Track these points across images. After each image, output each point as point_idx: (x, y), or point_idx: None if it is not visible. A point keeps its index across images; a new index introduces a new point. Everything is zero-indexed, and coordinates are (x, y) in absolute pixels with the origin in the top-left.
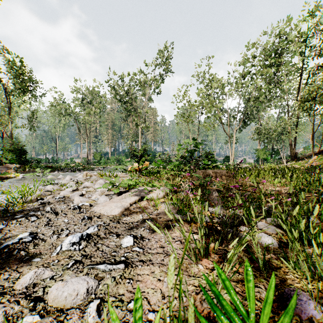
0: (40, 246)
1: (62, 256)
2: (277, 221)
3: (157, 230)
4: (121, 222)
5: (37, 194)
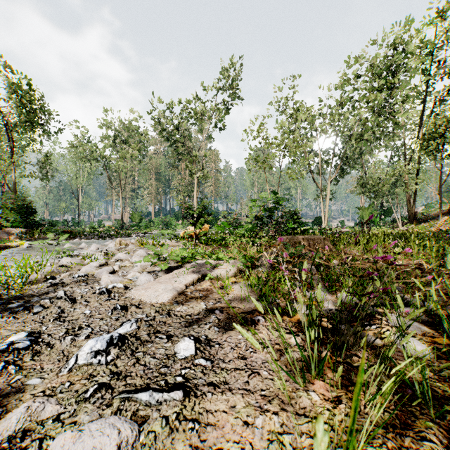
0: (42, 356)
1: (77, 375)
2: (419, 314)
3: (254, 341)
4: (174, 314)
5: (47, 271)
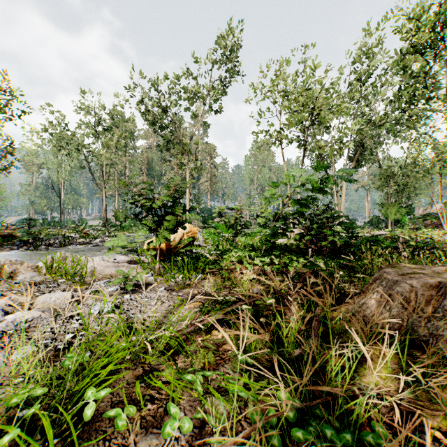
0: None
1: None
2: None
3: None
4: None
5: None
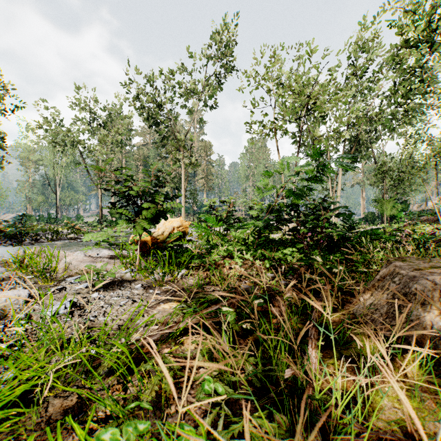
0: None
1: None
2: None
3: None
4: None
5: None
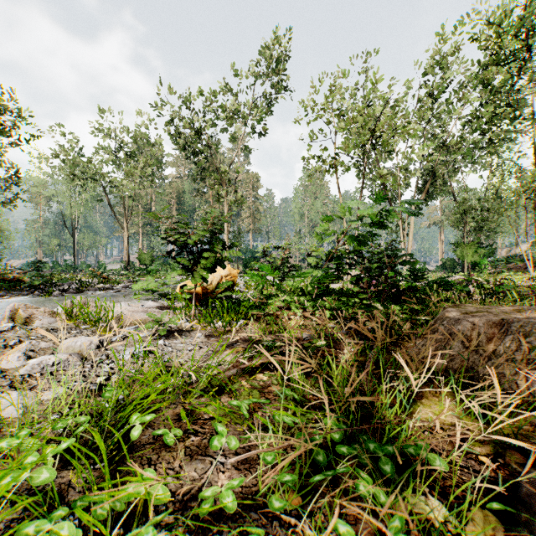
0: None
1: None
2: None
3: None
4: None
5: None
